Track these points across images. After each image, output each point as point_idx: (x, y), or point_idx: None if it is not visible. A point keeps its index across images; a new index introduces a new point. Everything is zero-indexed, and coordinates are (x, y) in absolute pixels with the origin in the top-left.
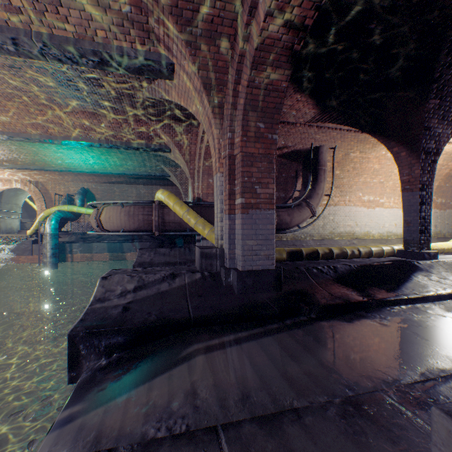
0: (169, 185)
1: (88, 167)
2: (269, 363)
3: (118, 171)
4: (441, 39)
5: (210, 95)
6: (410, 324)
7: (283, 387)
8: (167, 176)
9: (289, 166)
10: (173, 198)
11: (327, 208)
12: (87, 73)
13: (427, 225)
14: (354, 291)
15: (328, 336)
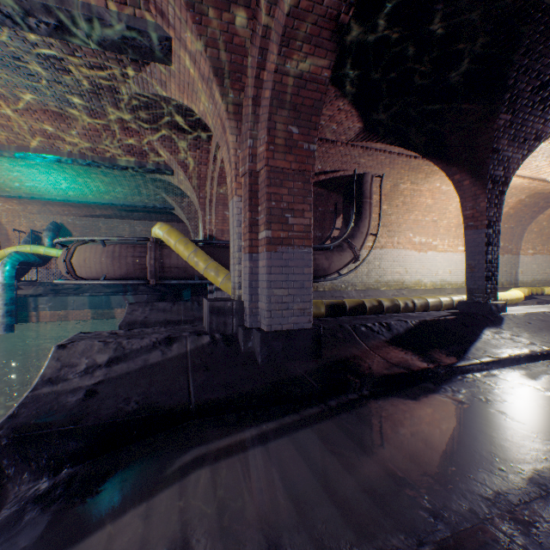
0: (175, 221)
1: (60, 193)
2: (309, 476)
3: (103, 201)
4: (519, 33)
5: (224, 86)
6: (492, 399)
7: (334, 521)
8: (171, 208)
9: (327, 197)
10: (175, 235)
11: (372, 251)
12: (42, 46)
13: (494, 271)
14: (415, 355)
15: (390, 423)
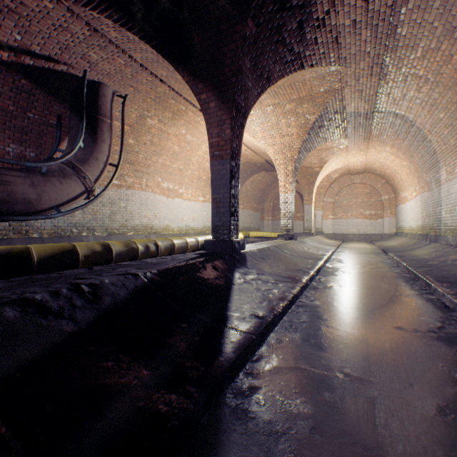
0: None
1: None
2: None
3: None
4: None
5: None
6: None
7: None
8: None
9: (44, 101)
10: None
11: (117, 190)
12: None
13: (237, 206)
14: (140, 361)
15: None
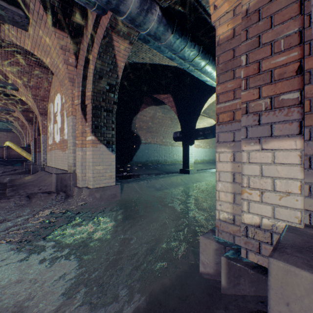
0: (12, 132)
1: None
2: None
3: None
4: None
5: (29, 121)
6: None
7: None
8: (11, 129)
9: None
10: (15, 146)
11: None
12: None
13: None
14: None
15: None
